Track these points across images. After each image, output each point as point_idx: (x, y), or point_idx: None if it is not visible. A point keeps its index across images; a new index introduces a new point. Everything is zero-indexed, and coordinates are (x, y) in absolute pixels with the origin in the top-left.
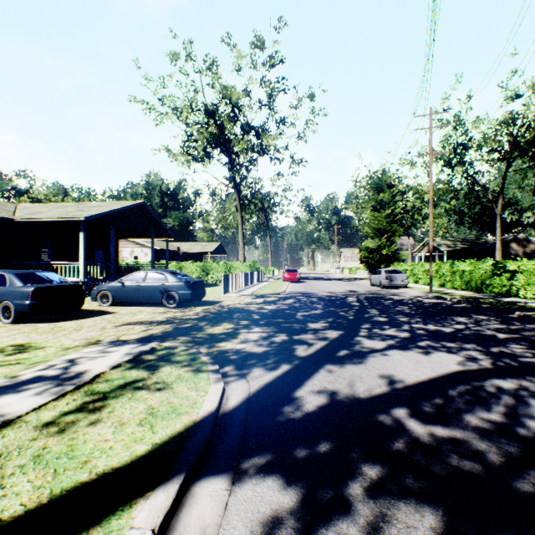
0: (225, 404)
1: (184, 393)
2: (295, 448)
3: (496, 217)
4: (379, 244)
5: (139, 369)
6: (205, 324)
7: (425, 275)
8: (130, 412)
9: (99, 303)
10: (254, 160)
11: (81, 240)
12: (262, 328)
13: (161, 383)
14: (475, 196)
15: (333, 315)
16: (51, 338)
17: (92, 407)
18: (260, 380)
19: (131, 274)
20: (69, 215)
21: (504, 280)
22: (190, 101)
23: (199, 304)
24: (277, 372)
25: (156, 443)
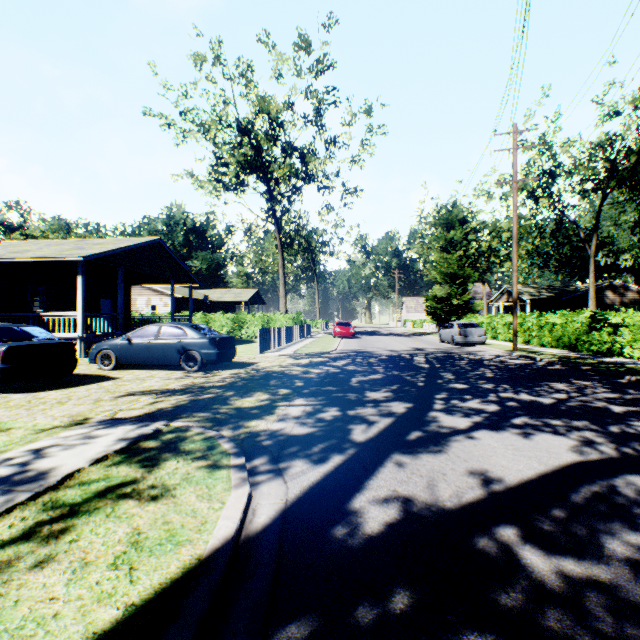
0: (250, 521)
1: (190, 505)
2: (355, 605)
3: (590, 260)
4: (450, 292)
5: (131, 465)
6: (232, 394)
7: (506, 329)
8: (103, 541)
9: (99, 365)
10: (298, 189)
11: (79, 285)
12: (306, 399)
13: (159, 487)
14: (563, 234)
15: (398, 381)
16: (23, 416)
17: (46, 532)
18: (302, 480)
19: (140, 329)
20: (64, 254)
21: (605, 335)
22: (218, 115)
23: (227, 367)
24: (327, 466)
25: (132, 604)
